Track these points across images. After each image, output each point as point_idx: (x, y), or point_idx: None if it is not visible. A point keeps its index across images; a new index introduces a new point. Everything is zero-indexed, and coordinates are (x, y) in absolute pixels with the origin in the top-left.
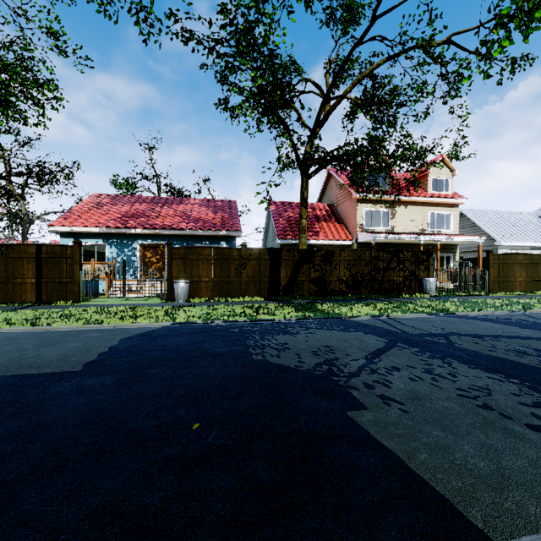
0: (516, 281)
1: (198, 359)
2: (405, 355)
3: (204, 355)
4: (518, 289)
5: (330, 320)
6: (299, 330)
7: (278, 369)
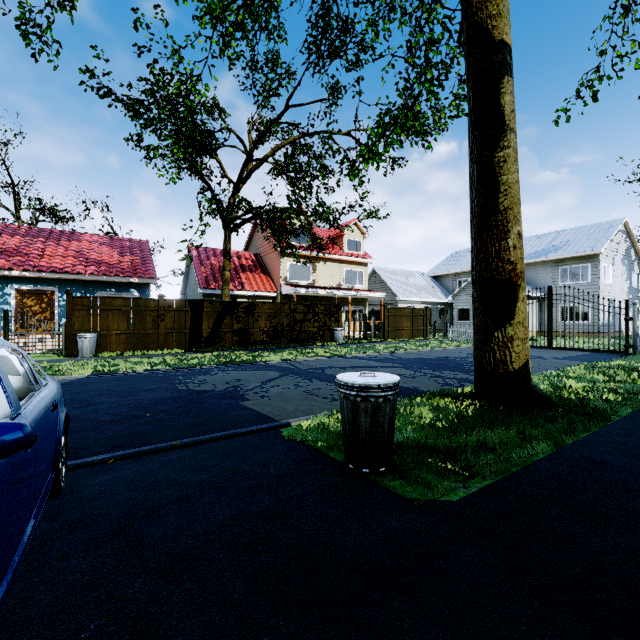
0: (403, 330)
1: (134, 393)
2: (288, 379)
3: (137, 390)
4: (405, 336)
5: (246, 365)
6: (218, 372)
7: (199, 392)
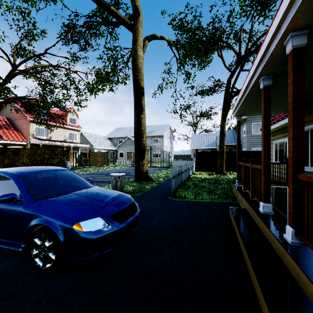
0: (98, 162)
1: None
2: None
3: None
4: (99, 164)
5: None
6: None
7: None
